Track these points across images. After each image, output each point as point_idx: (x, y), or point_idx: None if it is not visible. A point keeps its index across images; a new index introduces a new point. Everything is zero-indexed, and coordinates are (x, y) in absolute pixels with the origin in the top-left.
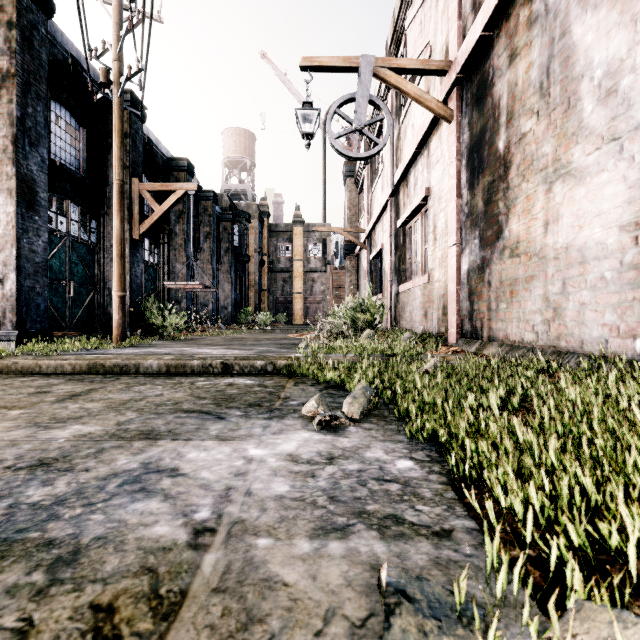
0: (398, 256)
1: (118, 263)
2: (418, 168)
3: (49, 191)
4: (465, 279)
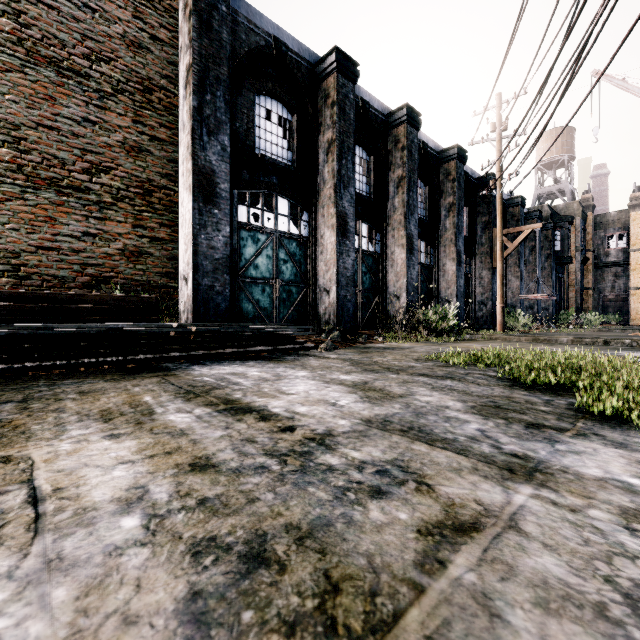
0: None
1: (500, 288)
2: None
3: None
4: None
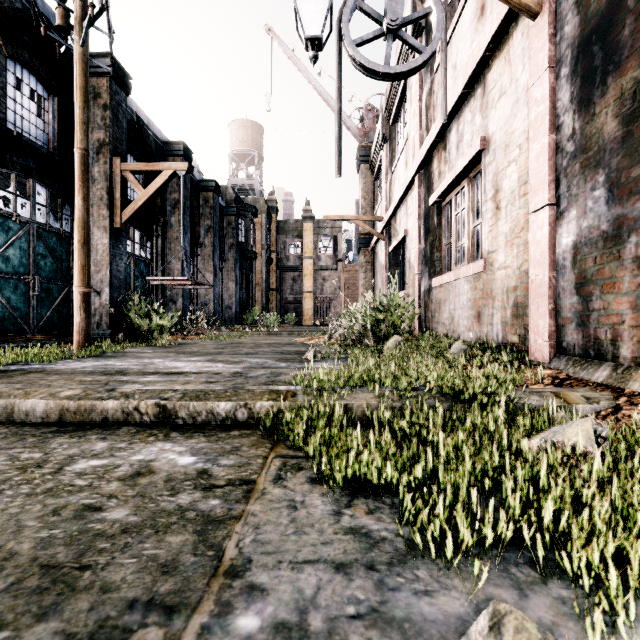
0: (430, 242)
1: (80, 252)
2: (464, 118)
3: (4, 167)
4: (568, 259)
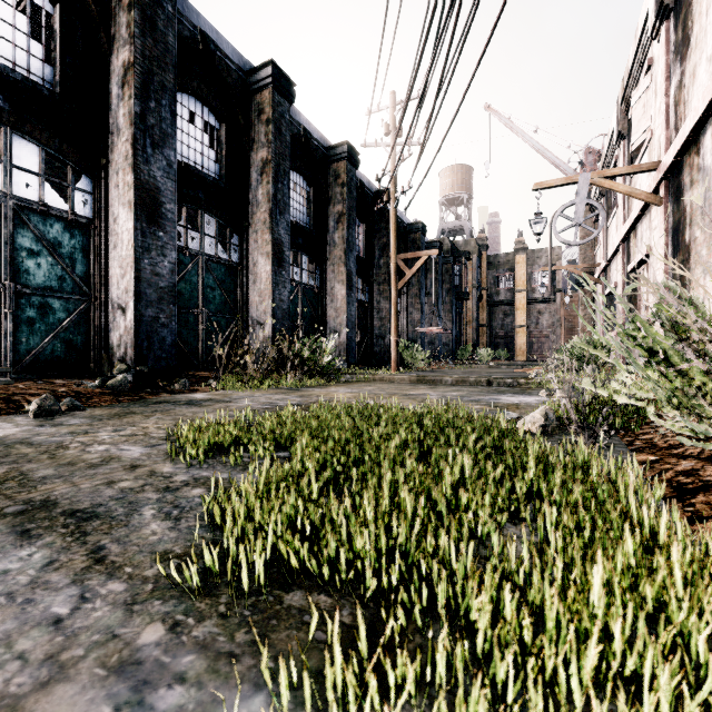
0: (629, 298)
1: (394, 318)
2: (643, 226)
3: None
4: None
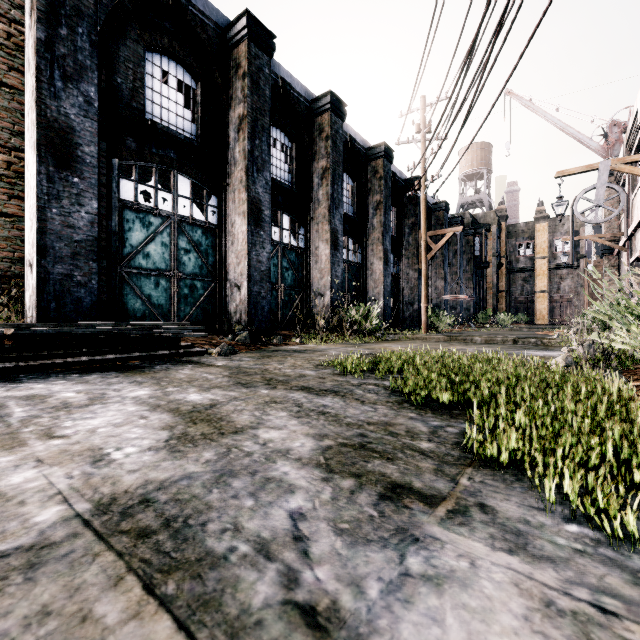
0: None
1: (424, 288)
2: None
3: None
4: None
